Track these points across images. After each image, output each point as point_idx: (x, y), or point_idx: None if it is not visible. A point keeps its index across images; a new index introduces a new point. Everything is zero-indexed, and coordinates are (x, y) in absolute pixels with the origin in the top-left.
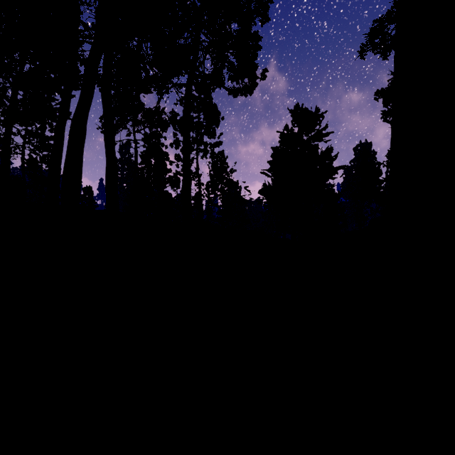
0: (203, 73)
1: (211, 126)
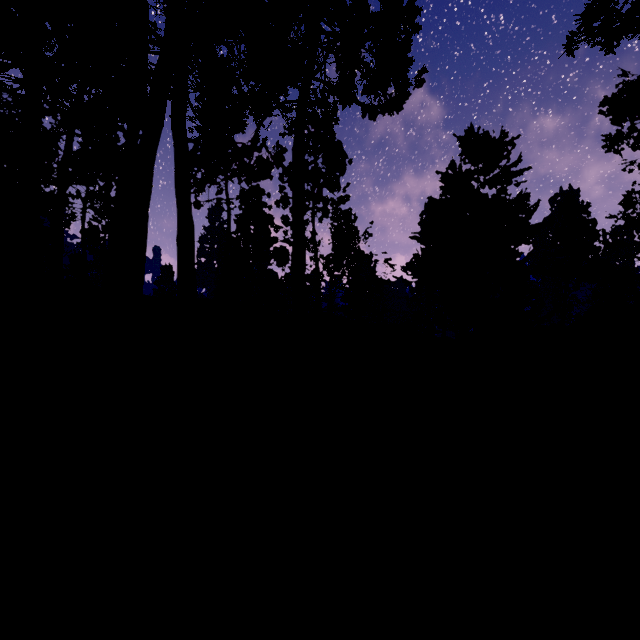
0: (324, 82)
1: (333, 173)
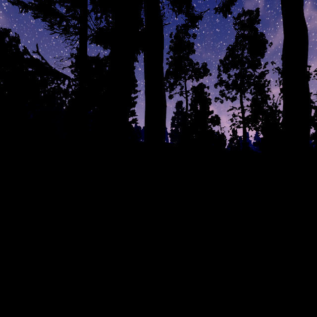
0: None
1: (256, 57)
